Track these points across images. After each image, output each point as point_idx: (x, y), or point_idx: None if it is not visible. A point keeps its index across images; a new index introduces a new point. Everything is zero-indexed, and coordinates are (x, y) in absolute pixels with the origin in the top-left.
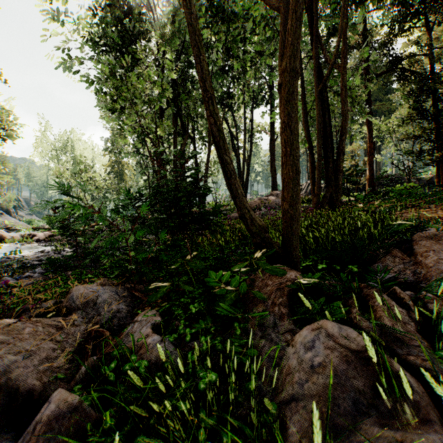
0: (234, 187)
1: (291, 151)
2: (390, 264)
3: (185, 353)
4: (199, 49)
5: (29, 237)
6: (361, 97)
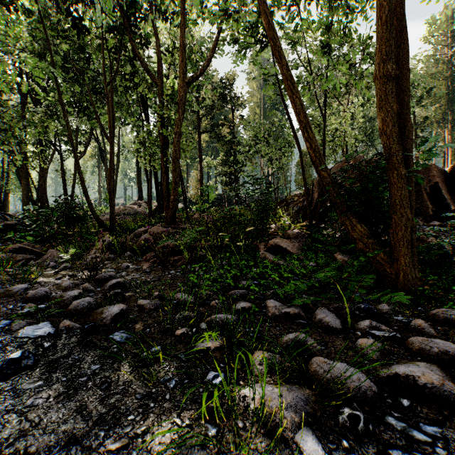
0: (92, 208)
1: (111, 199)
2: None
3: None
4: (79, 166)
5: None
6: None
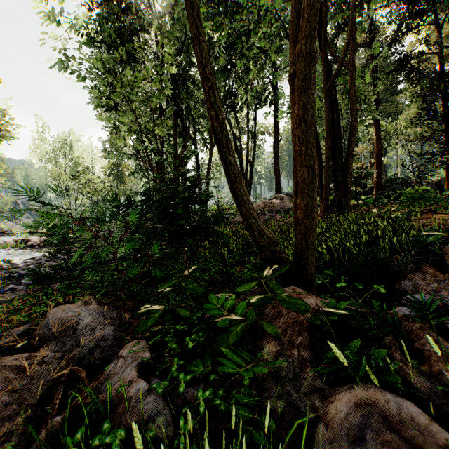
0: (240, 192)
1: (307, 150)
2: (419, 282)
3: (179, 405)
4: (198, 29)
5: (23, 242)
6: (369, 96)
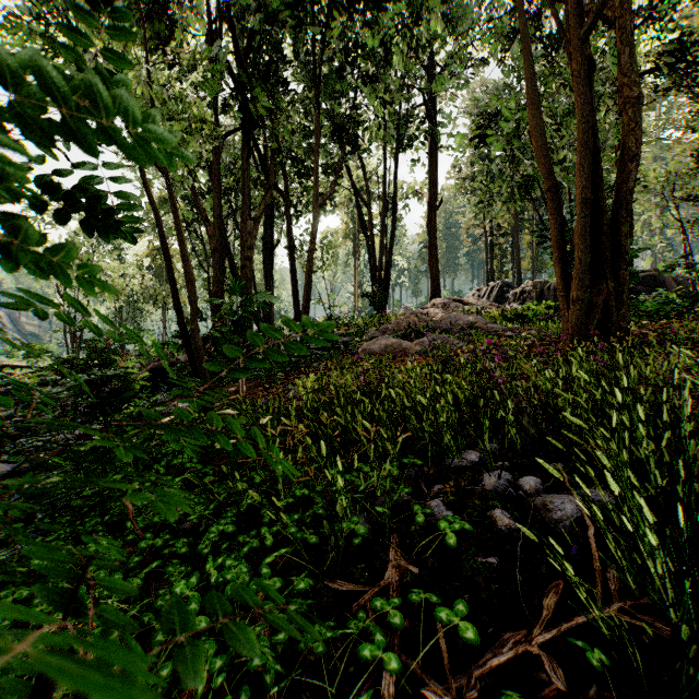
0: None
1: None
2: None
3: None
4: None
5: None
6: None
